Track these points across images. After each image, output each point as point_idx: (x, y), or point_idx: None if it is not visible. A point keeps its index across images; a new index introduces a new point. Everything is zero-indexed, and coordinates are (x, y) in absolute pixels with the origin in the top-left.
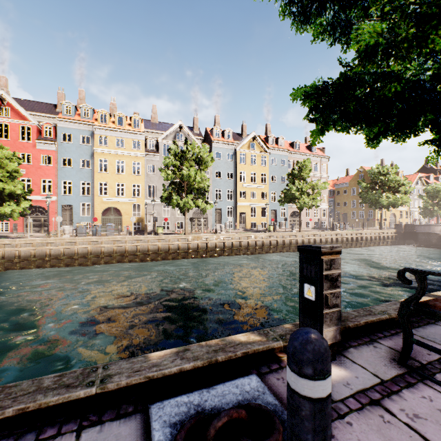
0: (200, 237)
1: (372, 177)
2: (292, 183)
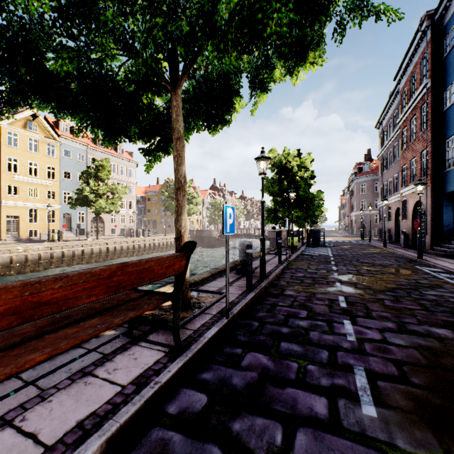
0: None
1: (173, 188)
2: (88, 183)
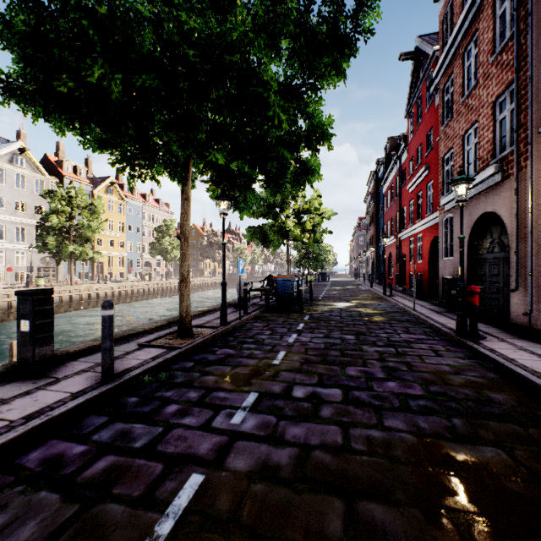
0: (92, 287)
1: (209, 237)
2: (161, 238)
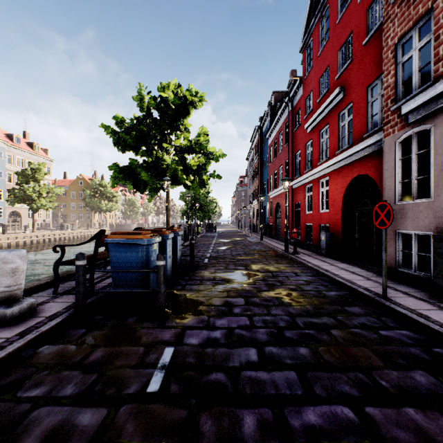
0: None
1: (94, 187)
2: (25, 183)
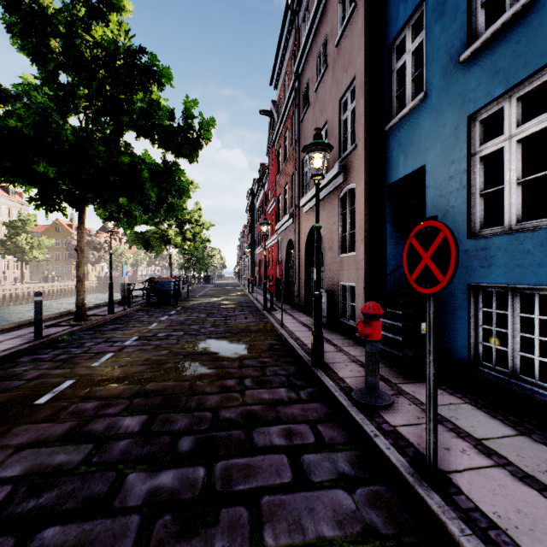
0: None
1: None
2: (14, 235)
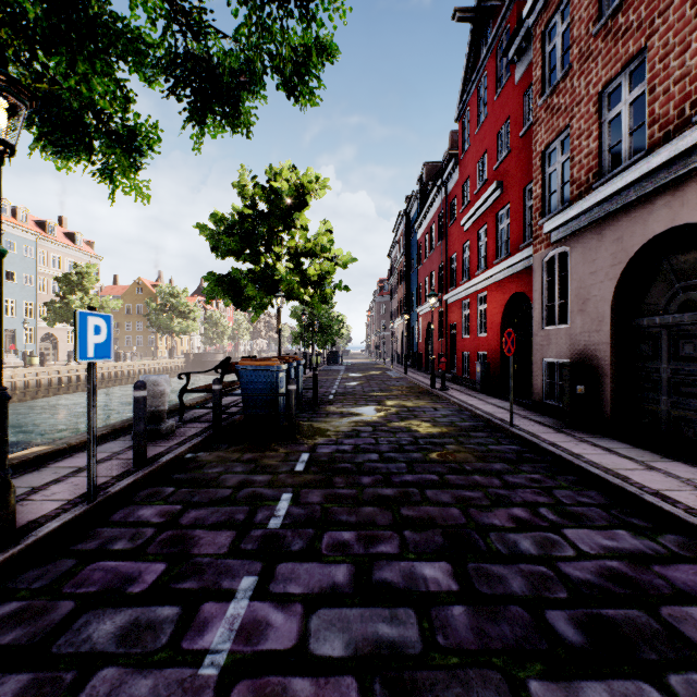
0: None
1: (162, 297)
2: (68, 294)
